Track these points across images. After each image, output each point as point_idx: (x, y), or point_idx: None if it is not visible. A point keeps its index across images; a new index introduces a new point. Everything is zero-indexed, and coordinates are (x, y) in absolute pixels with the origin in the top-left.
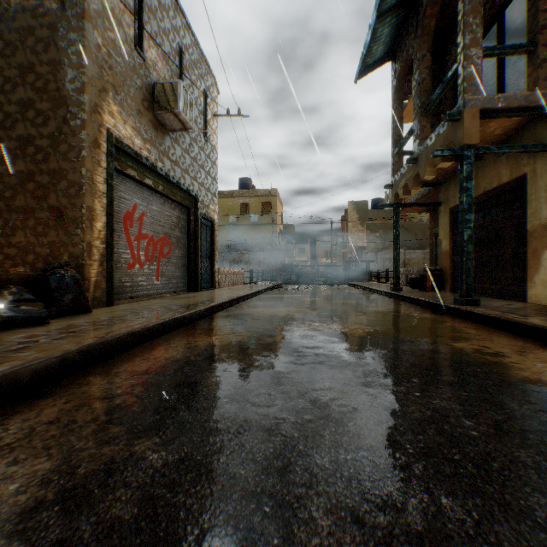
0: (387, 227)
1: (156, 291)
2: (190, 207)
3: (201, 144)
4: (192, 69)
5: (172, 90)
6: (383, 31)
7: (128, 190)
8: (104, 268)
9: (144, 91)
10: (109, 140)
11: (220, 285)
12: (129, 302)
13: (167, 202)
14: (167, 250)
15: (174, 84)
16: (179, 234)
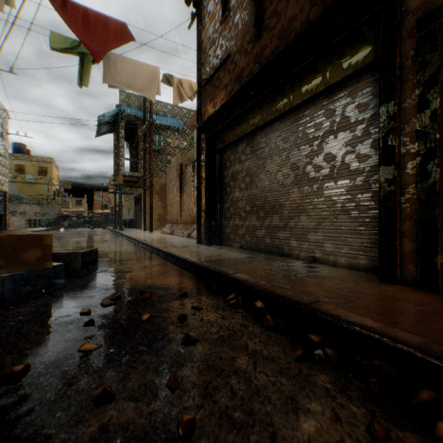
0: None
1: None
2: None
3: None
4: None
5: None
6: (104, 127)
7: None
8: None
9: None
10: None
11: (11, 228)
12: None
13: None
14: None
15: None
16: None
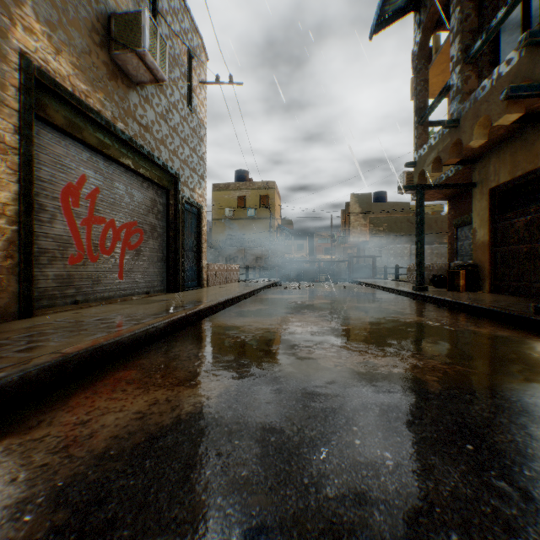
0: (391, 221)
1: (119, 293)
2: (169, 188)
3: (183, 113)
4: (171, 18)
5: (134, 22)
6: None
7: (71, 154)
8: (15, 262)
9: (94, 21)
10: (25, 70)
11: (210, 283)
12: (66, 309)
13: (135, 178)
14: (137, 240)
15: (137, 14)
16: (155, 221)
